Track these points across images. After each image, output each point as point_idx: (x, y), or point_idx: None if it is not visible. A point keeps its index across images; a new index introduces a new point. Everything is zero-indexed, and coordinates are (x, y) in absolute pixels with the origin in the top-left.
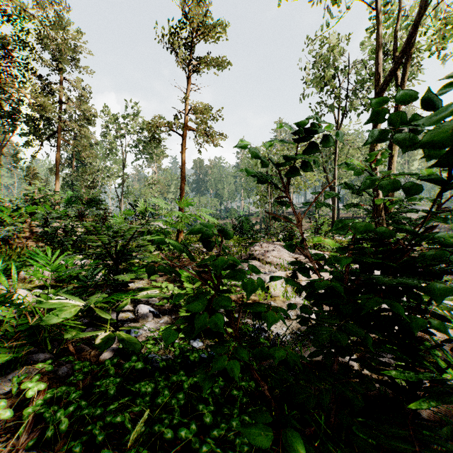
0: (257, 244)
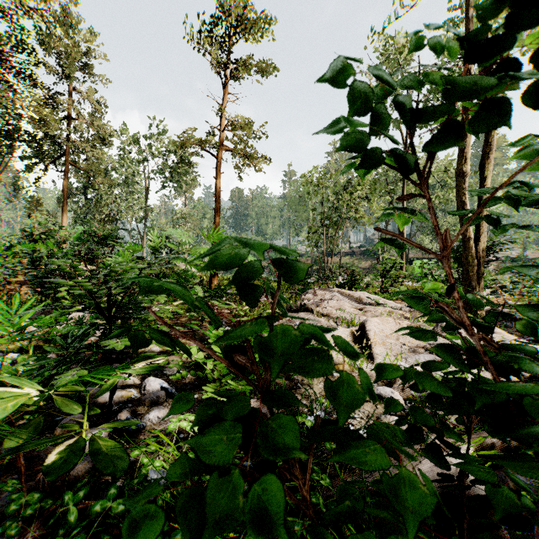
0: (309, 291)
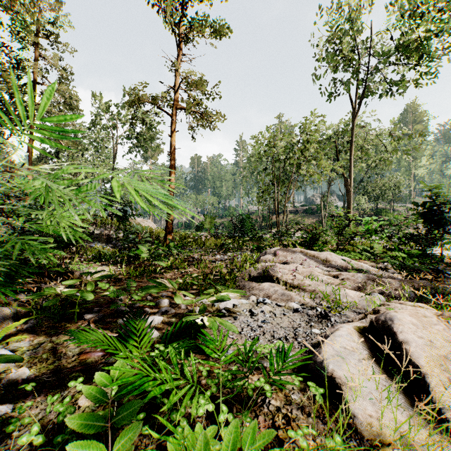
0: (268, 251)
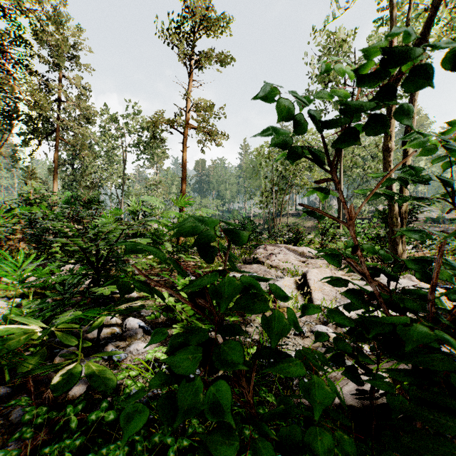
0: (261, 246)
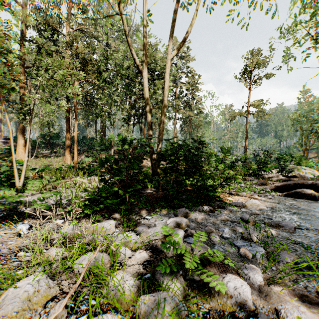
0: None
